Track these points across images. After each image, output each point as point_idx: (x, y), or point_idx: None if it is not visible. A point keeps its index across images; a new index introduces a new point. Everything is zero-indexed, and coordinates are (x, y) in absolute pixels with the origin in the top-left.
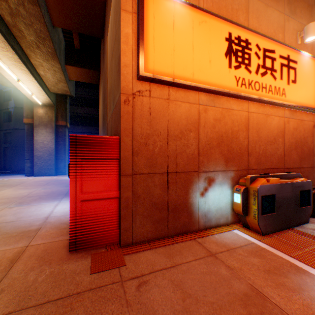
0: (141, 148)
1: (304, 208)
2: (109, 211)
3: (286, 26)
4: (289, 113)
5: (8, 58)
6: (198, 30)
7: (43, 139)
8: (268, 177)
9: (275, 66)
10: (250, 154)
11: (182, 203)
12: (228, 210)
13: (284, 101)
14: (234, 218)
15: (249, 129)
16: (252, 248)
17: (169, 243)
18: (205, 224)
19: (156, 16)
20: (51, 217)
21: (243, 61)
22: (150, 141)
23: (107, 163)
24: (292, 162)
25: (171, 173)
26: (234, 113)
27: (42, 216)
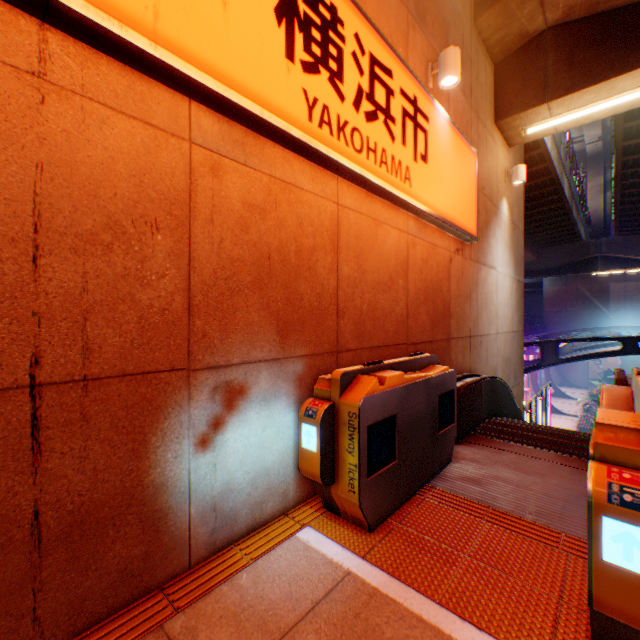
0: None
1: (446, 432)
2: None
3: (411, 38)
4: (415, 226)
5: None
6: None
7: None
8: (382, 372)
9: (394, 110)
10: (344, 313)
11: (117, 494)
12: (289, 471)
13: (410, 195)
14: (304, 488)
15: (342, 249)
16: (347, 605)
17: None
18: (218, 535)
19: None
20: None
21: (326, 61)
22: None
23: None
24: (421, 330)
25: (56, 384)
26: (304, 200)
27: None
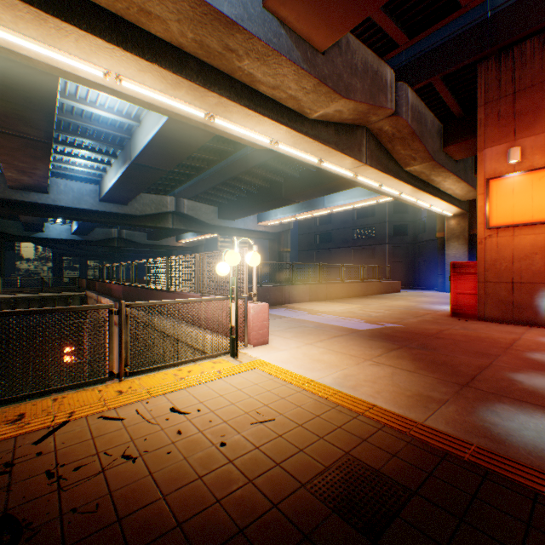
0: (489, 267)
1: None
2: (470, 301)
3: None
4: None
5: (423, 198)
6: (536, 185)
7: (453, 252)
8: None
9: None
10: None
11: (525, 304)
12: None
13: None
14: None
15: None
16: None
17: (506, 323)
18: None
19: (497, 192)
20: (447, 309)
21: None
22: (496, 263)
23: (469, 275)
24: None
25: (514, 282)
26: None
27: (442, 308)
